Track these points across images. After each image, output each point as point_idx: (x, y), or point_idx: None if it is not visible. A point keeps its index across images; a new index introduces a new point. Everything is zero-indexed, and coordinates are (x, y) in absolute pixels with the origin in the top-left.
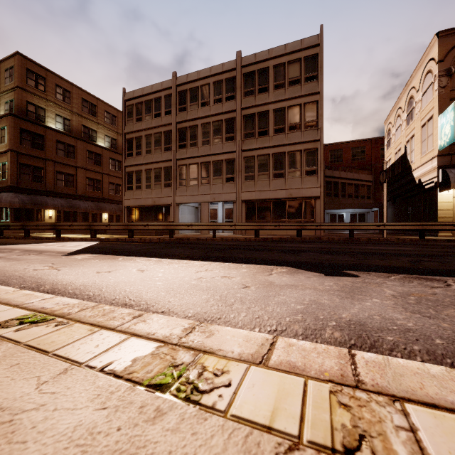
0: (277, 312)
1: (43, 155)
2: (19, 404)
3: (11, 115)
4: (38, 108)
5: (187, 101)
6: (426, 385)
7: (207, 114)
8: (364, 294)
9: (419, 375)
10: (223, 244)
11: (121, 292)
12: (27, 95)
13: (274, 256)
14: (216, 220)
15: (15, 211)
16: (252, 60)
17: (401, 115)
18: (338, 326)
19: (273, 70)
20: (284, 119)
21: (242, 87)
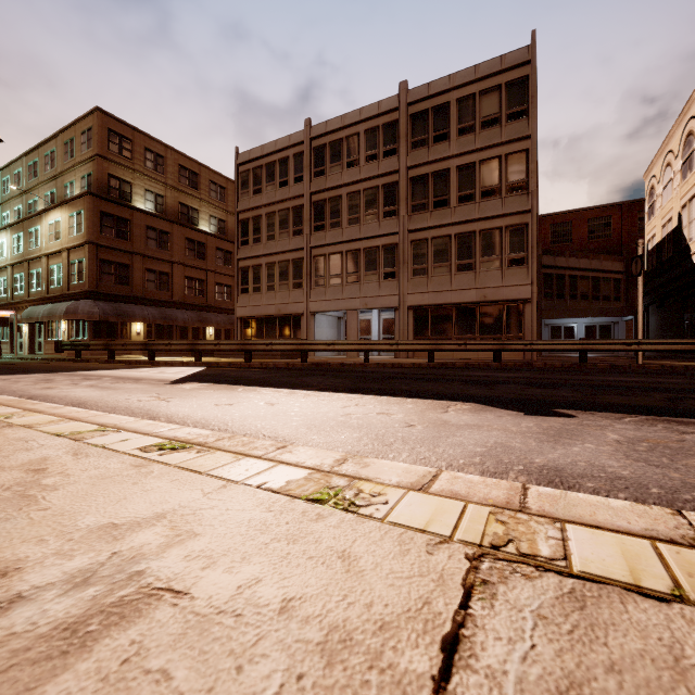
0: (449, 454)
1: (129, 247)
2: (195, 505)
3: (89, 194)
4: (123, 182)
5: (326, 161)
6: (599, 514)
7: (355, 179)
8: (574, 438)
9: (595, 506)
10: (380, 372)
11: (251, 427)
12: (109, 166)
13: (454, 388)
14: (369, 337)
15: (95, 325)
16: (423, 94)
17: (672, 163)
18: (526, 471)
19: (456, 106)
20: (473, 180)
21: (408, 136)
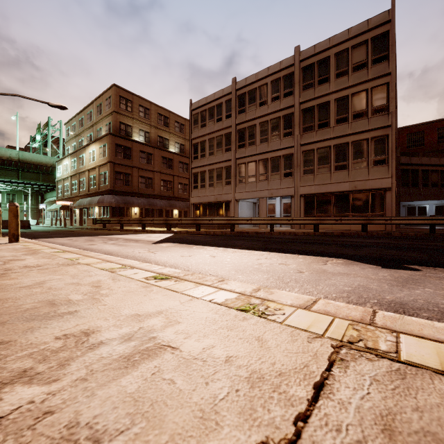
0: (326, 290)
1: (131, 163)
2: (177, 308)
3: (109, 134)
4: (127, 126)
5: (246, 103)
6: (425, 330)
7: (265, 113)
8: (418, 284)
9: (423, 325)
10: (281, 238)
11: (202, 269)
12: (120, 117)
13: (332, 249)
14: (274, 215)
15: (113, 209)
16: (311, 53)
17: None
18: (379, 303)
19: (334, 58)
20: (347, 107)
21: (300, 82)
